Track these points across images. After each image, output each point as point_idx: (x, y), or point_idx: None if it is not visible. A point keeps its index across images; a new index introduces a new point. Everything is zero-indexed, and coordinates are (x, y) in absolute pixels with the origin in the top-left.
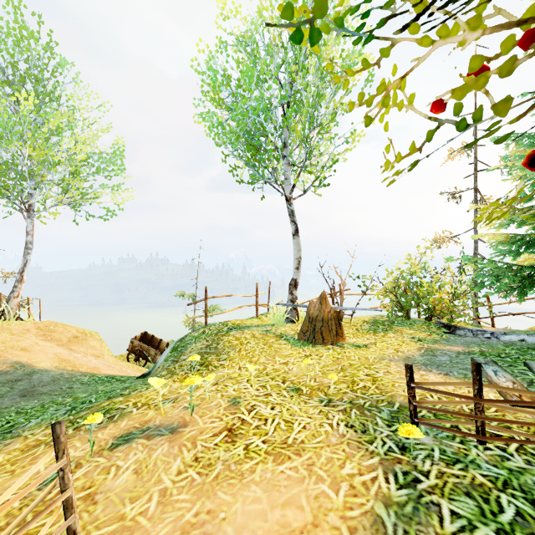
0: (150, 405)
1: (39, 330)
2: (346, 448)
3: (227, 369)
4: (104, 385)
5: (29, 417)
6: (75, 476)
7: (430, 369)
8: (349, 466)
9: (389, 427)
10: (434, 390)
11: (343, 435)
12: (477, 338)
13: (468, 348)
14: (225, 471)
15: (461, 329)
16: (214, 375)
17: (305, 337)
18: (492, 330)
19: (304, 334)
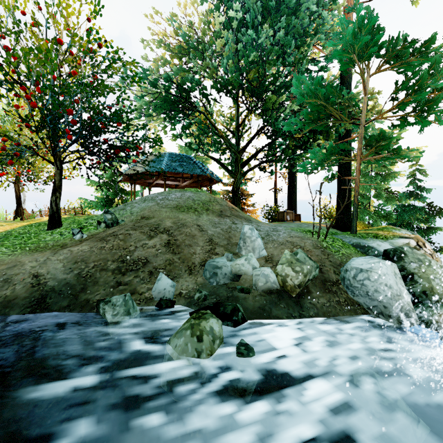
0: None
1: None
2: None
3: None
4: None
5: None
6: None
7: None
8: None
9: None
10: None
11: None
12: None
13: None
14: None
15: None
16: None
17: None
18: None
19: None
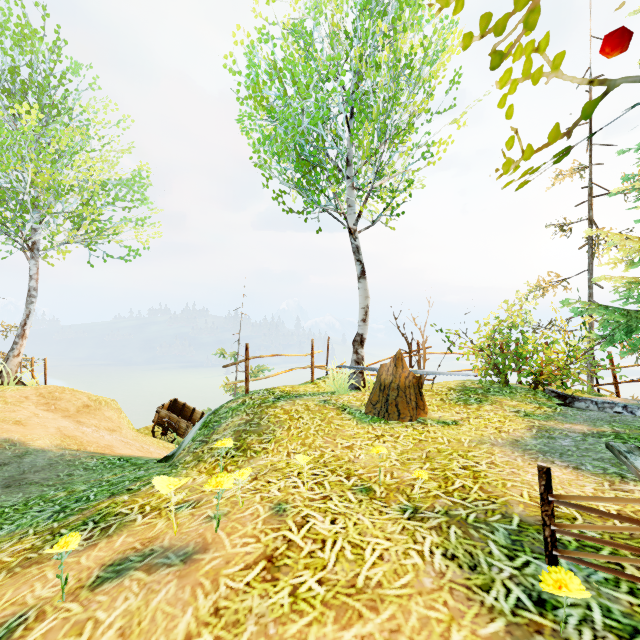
0: (162, 511)
1: (41, 398)
2: (449, 599)
3: (272, 455)
4: (112, 472)
5: (3, 521)
6: (30, 637)
7: (551, 460)
8: (458, 635)
9: (512, 560)
10: (585, 508)
11: (442, 572)
12: (604, 412)
13: (595, 427)
14: (259, 638)
15: (581, 401)
16: (250, 471)
17: (375, 410)
18: (620, 401)
19: (374, 407)
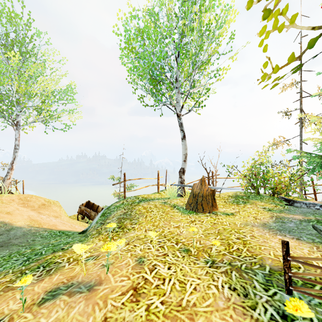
0: (79, 261)
1: (20, 200)
2: (233, 314)
3: (137, 231)
4: (55, 239)
5: None
6: None
7: (284, 234)
8: None
9: (267, 291)
10: (308, 264)
11: (229, 298)
12: (310, 208)
13: (306, 216)
14: None
15: (297, 202)
16: (125, 240)
17: (190, 207)
18: (318, 203)
19: (190, 205)
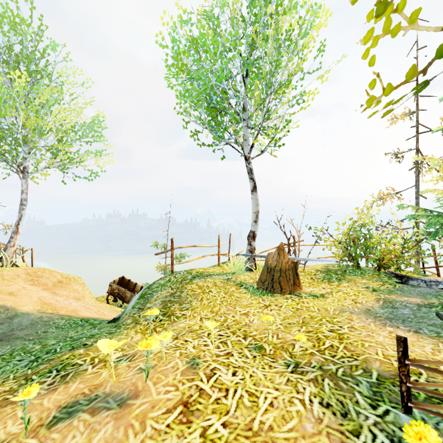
0: (107, 363)
1: (28, 276)
2: (327, 442)
3: (189, 319)
4: (75, 330)
5: None
6: None
7: (396, 325)
8: None
9: (375, 409)
10: (436, 370)
11: (320, 419)
12: (431, 288)
13: (426, 299)
14: None
15: (413, 280)
16: (171, 334)
17: (264, 286)
18: (442, 280)
19: (263, 283)
